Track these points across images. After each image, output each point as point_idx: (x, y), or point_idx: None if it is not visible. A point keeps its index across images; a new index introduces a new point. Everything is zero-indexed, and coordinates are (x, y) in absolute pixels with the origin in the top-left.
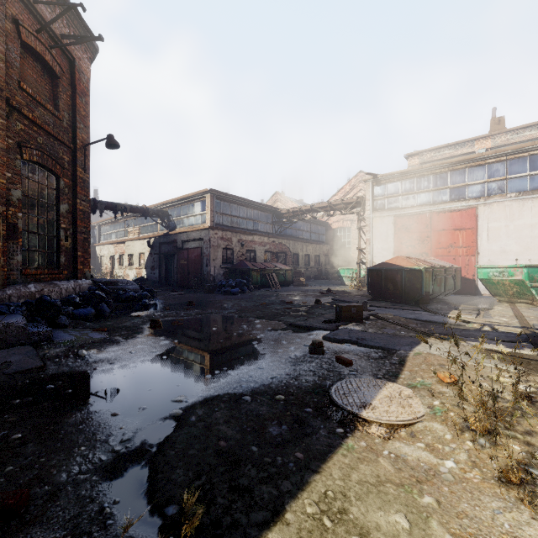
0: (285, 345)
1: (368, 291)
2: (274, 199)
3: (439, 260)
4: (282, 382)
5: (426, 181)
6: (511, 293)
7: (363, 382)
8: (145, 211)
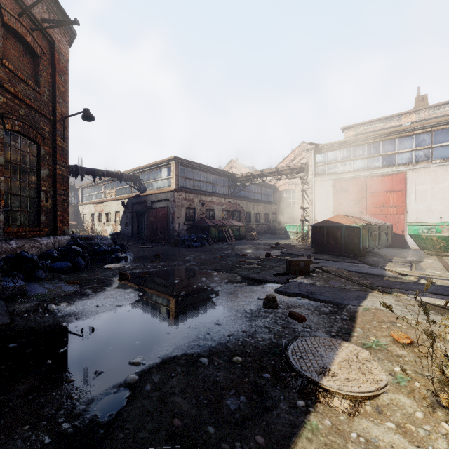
0: (240, 298)
1: (312, 245)
2: (230, 166)
3: (373, 218)
4: (239, 341)
5: (361, 150)
6: (438, 248)
7: (319, 341)
8: (120, 176)
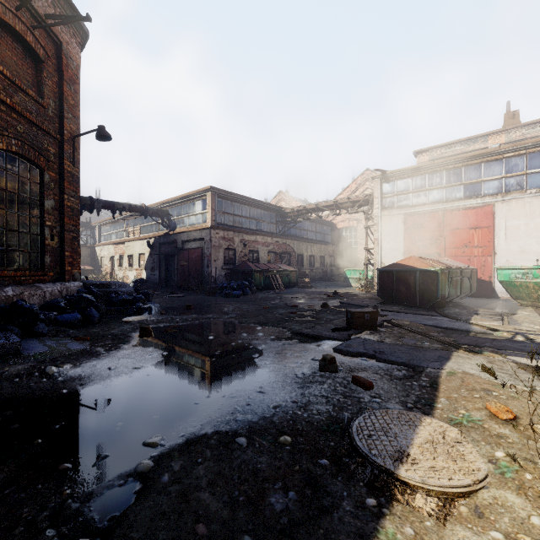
0: (290, 358)
1: (378, 293)
2: (278, 199)
3: (453, 260)
4: (288, 414)
5: (438, 178)
6: (535, 297)
7: (392, 415)
8: (145, 210)
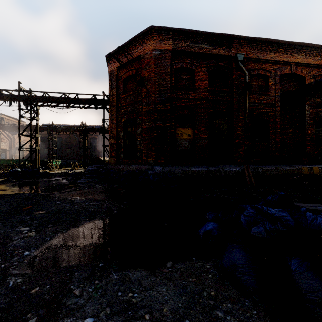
0: None
1: None
2: None
3: None
4: None
5: None
6: None
7: None
8: None
